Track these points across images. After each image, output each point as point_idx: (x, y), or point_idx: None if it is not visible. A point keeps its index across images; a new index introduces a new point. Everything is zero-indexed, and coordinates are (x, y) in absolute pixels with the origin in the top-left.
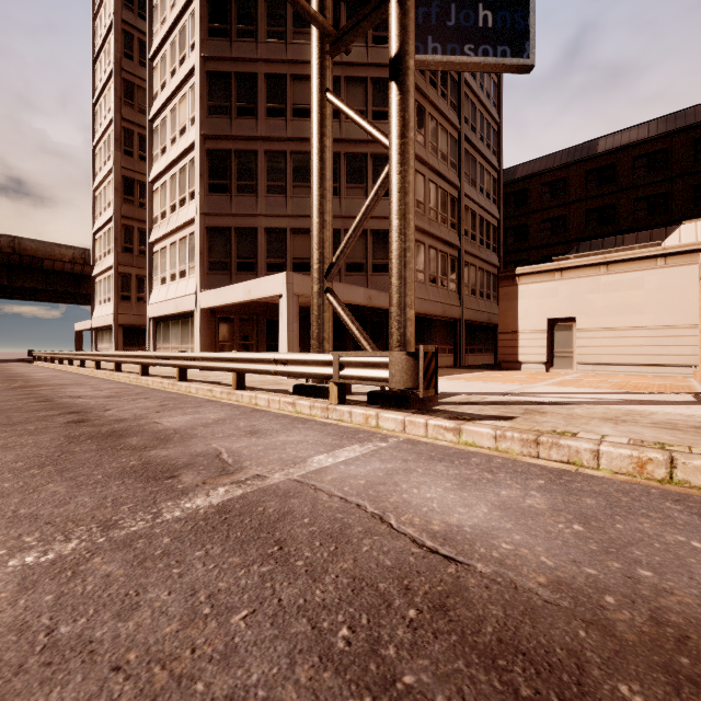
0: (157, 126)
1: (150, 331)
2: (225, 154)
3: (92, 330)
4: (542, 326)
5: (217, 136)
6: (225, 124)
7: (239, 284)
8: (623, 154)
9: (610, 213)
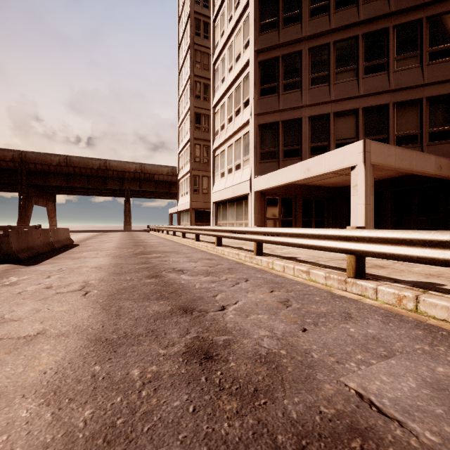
0: (217, 66)
1: (213, 211)
2: (273, 62)
3: (177, 212)
4: None
5: (267, 48)
6: (273, 36)
7: (295, 164)
8: None
9: None
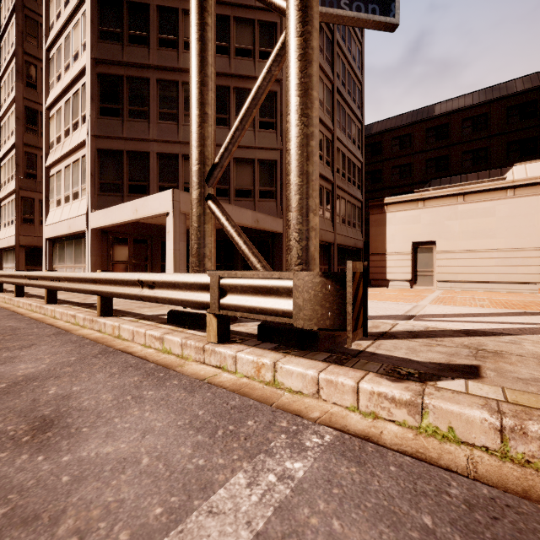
0: (53, 55)
1: (47, 251)
2: (116, 79)
3: None
4: (407, 249)
5: (108, 60)
6: (116, 50)
7: (126, 203)
8: (454, 117)
9: (444, 162)
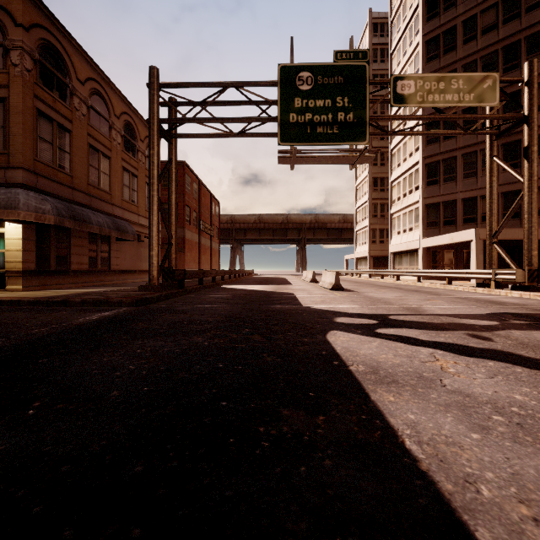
0: (394, 152)
1: (390, 259)
2: (436, 164)
3: (355, 259)
4: None
5: (431, 155)
6: (436, 147)
7: (445, 235)
8: None
9: None
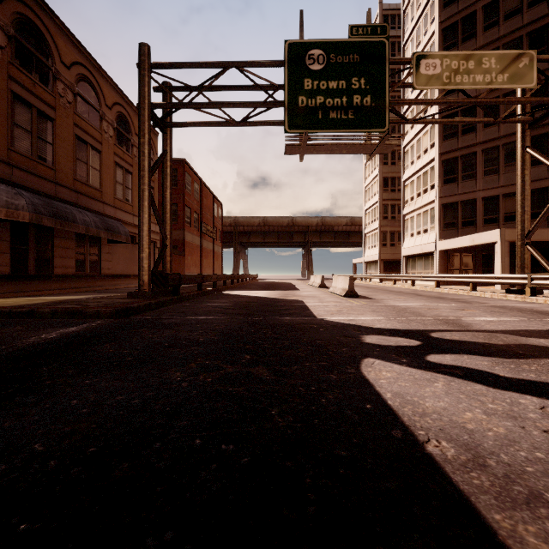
0: (407, 150)
1: (403, 263)
2: (453, 160)
3: (364, 263)
4: None
5: (448, 151)
6: (453, 143)
7: (465, 236)
8: None
9: None
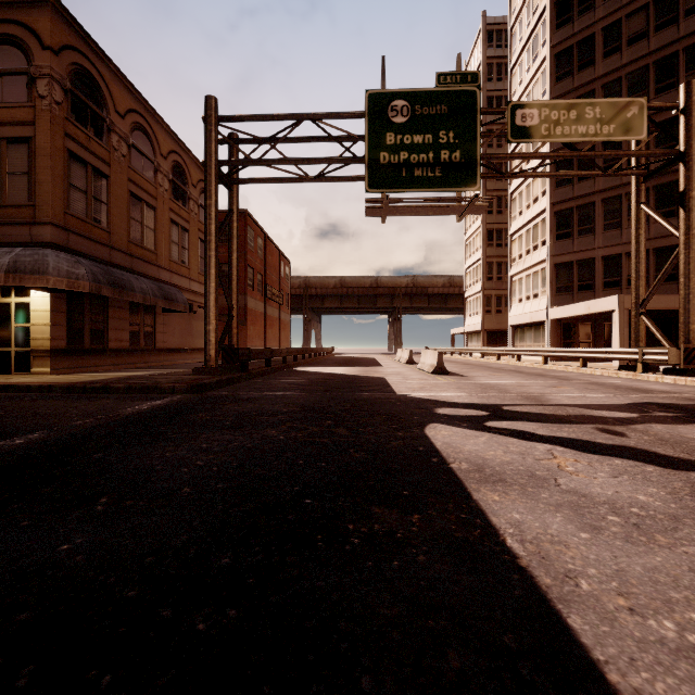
0: (515, 197)
1: (510, 334)
2: (568, 212)
3: (464, 334)
4: None
5: (562, 201)
6: (568, 190)
7: (580, 303)
8: None
9: None
